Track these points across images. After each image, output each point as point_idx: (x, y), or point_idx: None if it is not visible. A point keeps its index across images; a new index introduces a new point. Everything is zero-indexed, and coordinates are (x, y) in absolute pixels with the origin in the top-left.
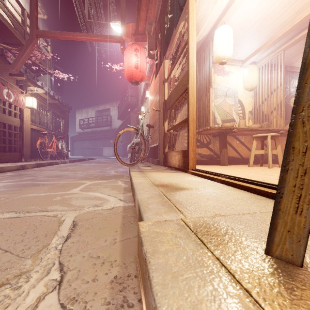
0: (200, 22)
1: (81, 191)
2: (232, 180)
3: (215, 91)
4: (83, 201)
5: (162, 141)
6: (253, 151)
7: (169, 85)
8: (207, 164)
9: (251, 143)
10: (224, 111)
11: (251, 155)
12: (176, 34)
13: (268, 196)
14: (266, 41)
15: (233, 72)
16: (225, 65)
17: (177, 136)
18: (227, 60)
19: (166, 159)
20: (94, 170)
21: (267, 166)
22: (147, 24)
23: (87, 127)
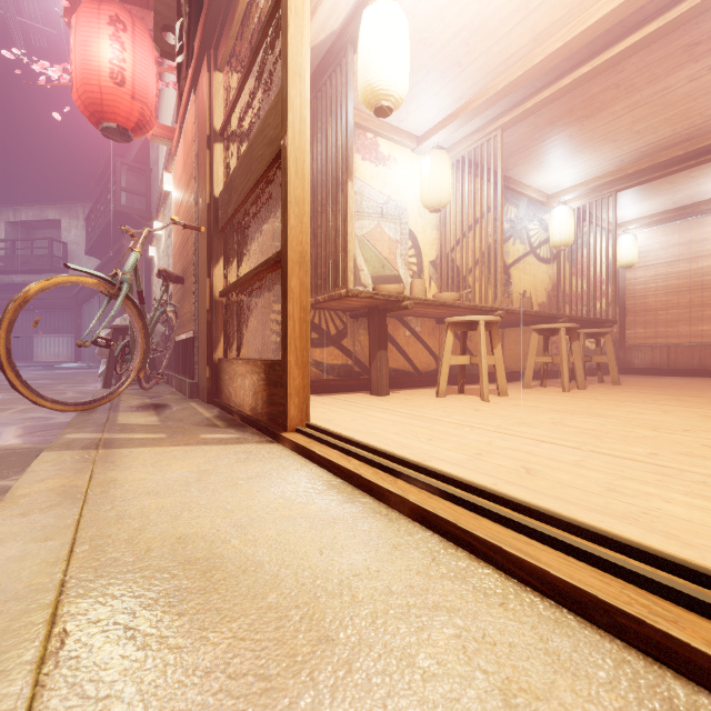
0: None
1: None
2: (463, 515)
3: (357, 199)
4: None
5: (207, 326)
6: (447, 359)
7: (229, 155)
8: (338, 392)
9: (434, 337)
10: (378, 255)
11: (442, 367)
12: None
13: None
14: (471, 98)
15: (399, 160)
16: (381, 139)
17: (254, 312)
18: (395, 104)
19: (219, 381)
20: None
21: (472, 392)
22: None
23: None
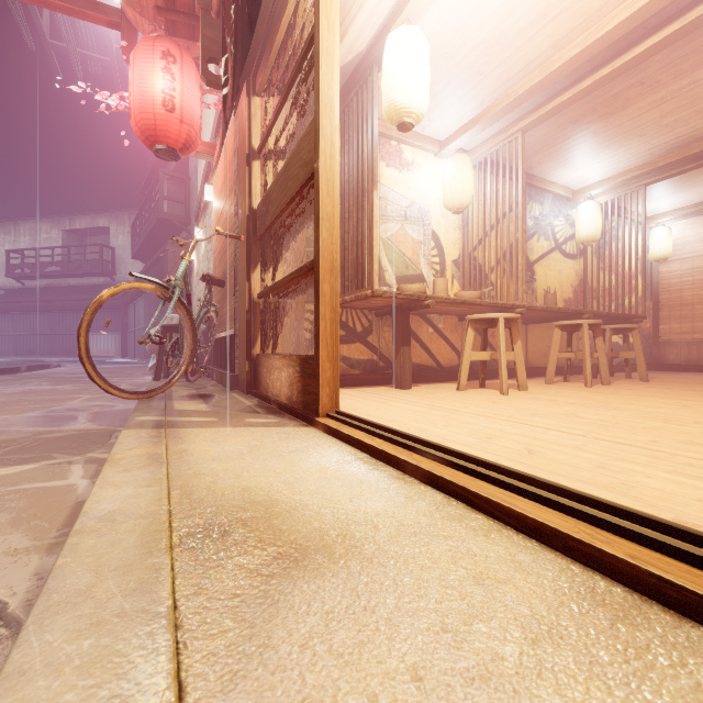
0: (349, 1)
1: None
2: (463, 478)
3: (382, 204)
4: None
5: (246, 325)
6: (468, 354)
7: (266, 171)
8: (364, 385)
9: (457, 333)
10: (402, 255)
11: (463, 362)
12: (283, 17)
13: (638, 585)
14: (492, 103)
15: (422, 165)
16: (404, 145)
17: (288, 311)
18: (416, 120)
19: (257, 374)
20: (15, 412)
21: (493, 386)
22: None
23: (34, 275)
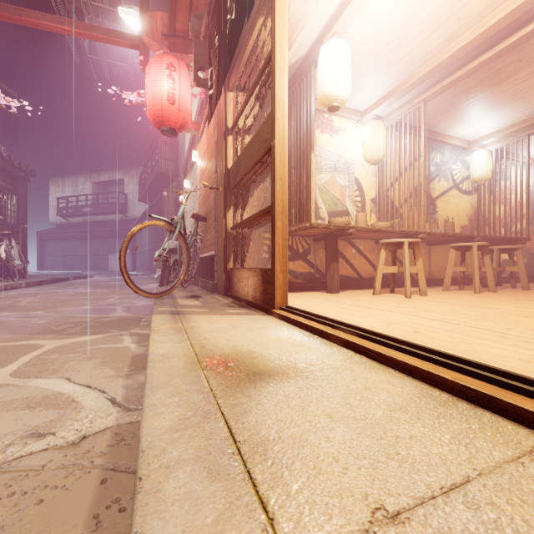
0: (294, 25)
1: (15, 377)
2: (366, 342)
3: (317, 160)
4: (1, 417)
5: (223, 248)
6: (381, 268)
7: (236, 142)
8: (304, 291)
9: (374, 253)
10: (332, 197)
11: (377, 274)
12: (249, 41)
13: (456, 392)
14: (400, 83)
15: (347, 130)
16: (334, 116)
17: (251, 238)
18: (341, 103)
19: (231, 282)
20: (77, 305)
21: (401, 292)
22: (193, 18)
23: (75, 214)
